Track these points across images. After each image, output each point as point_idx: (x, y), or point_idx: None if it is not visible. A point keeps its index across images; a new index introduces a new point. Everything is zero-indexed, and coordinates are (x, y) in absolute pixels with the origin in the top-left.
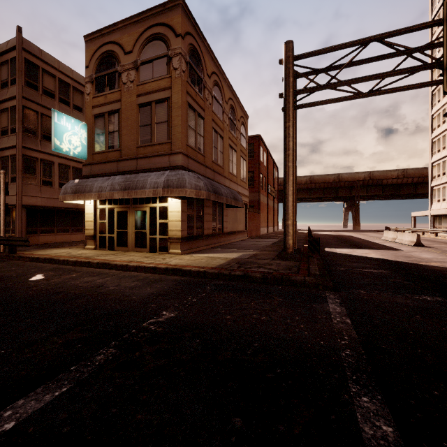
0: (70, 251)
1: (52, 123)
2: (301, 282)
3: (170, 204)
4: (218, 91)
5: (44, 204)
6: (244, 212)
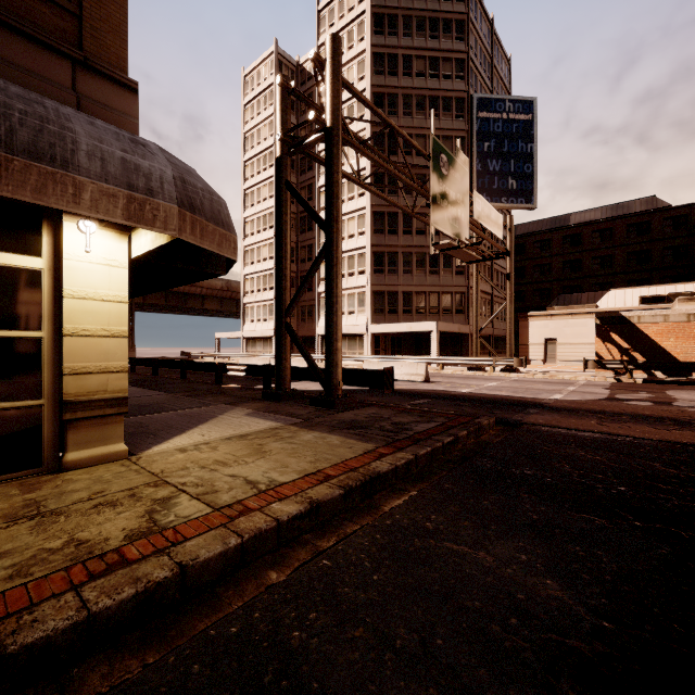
0: None
1: None
2: (487, 426)
3: (71, 264)
4: None
5: None
6: None
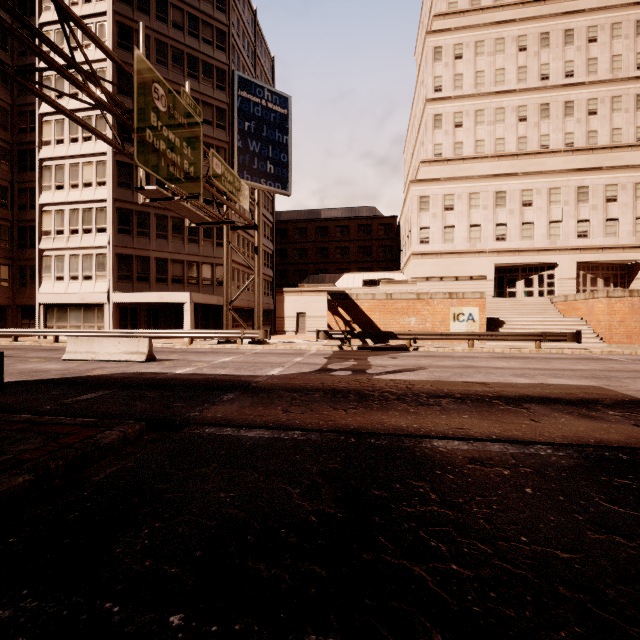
0: None
1: None
2: (119, 441)
3: None
4: None
5: None
6: None
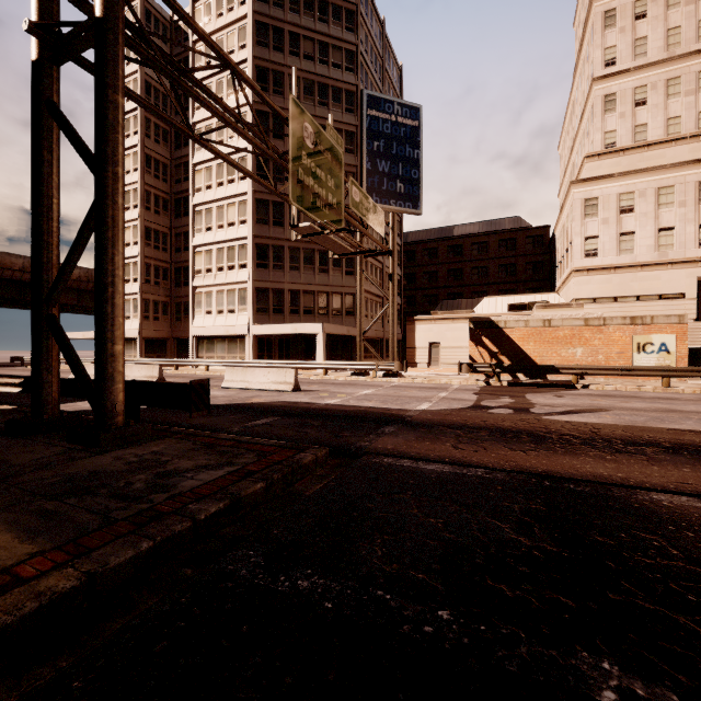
0: None
1: None
2: (313, 463)
3: None
4: None
5: None
6: None
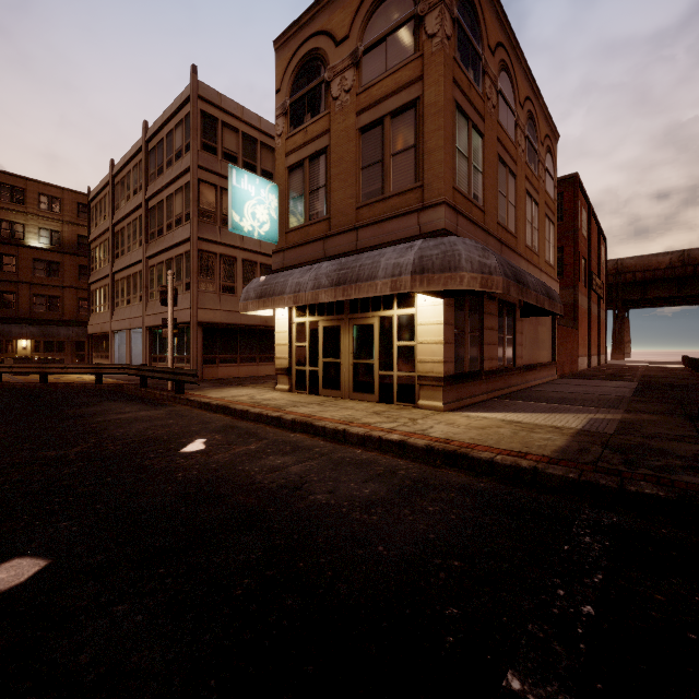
0: (253, 394)
1: (229, 188)
2: None
3: (419, 309)
4: (508, 83)
5: (224, 321)
6: (549, 327)
